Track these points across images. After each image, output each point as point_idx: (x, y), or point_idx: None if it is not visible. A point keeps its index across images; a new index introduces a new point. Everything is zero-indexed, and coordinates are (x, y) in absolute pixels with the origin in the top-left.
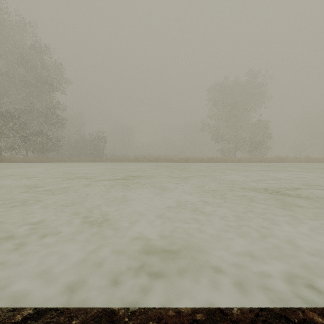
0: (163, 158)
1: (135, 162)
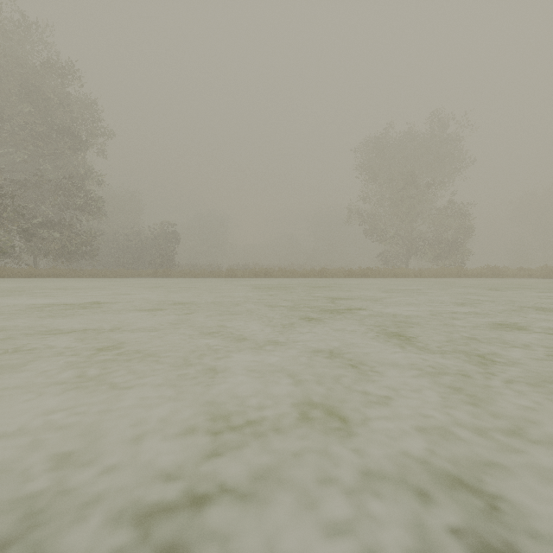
0: (280, 270)
1: (230, 277)
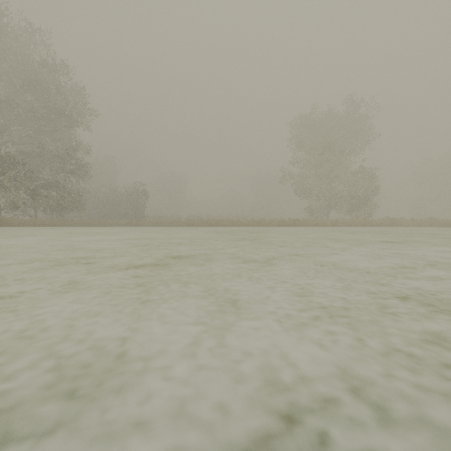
0: (228, 221)
1: (188, 226)
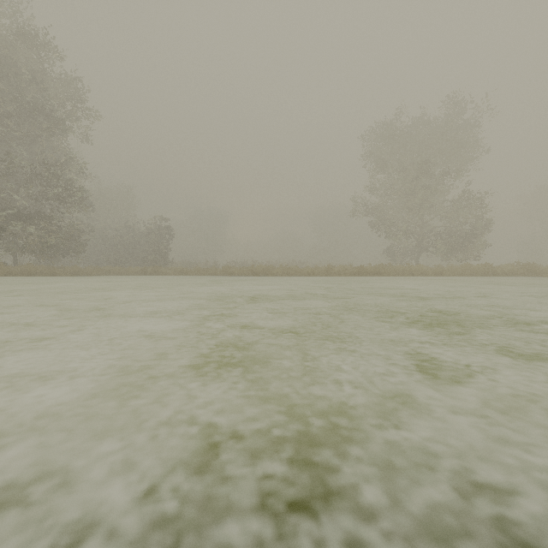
0: (281, 268)
1: (225, 275)
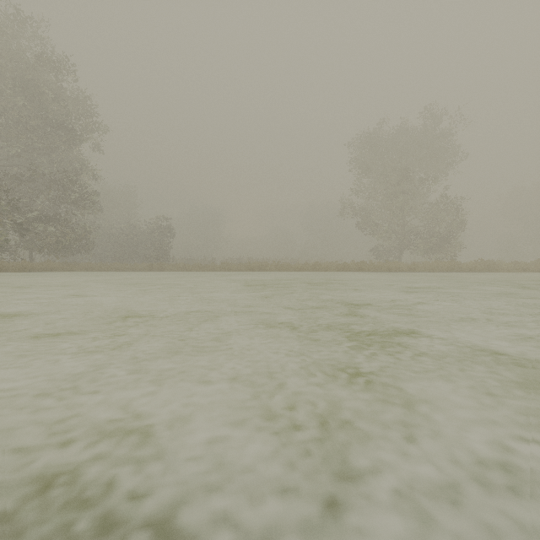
0: (274, 264)
1: (224, 270)
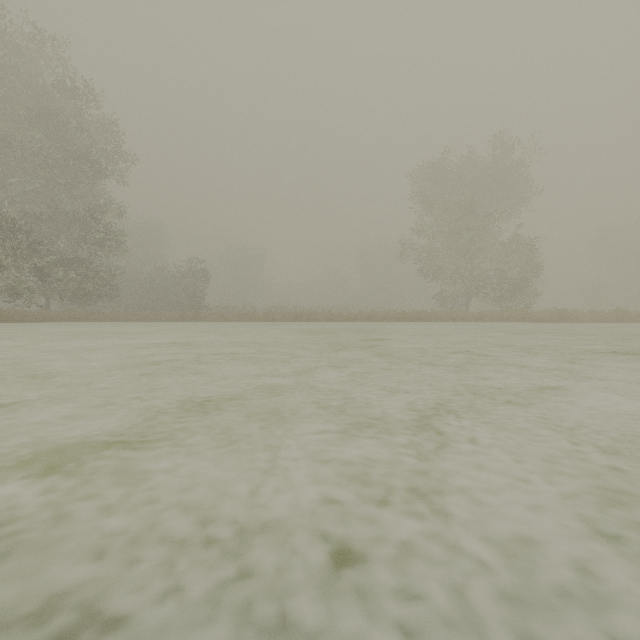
0: (323, 313)
1: (267, 320)
